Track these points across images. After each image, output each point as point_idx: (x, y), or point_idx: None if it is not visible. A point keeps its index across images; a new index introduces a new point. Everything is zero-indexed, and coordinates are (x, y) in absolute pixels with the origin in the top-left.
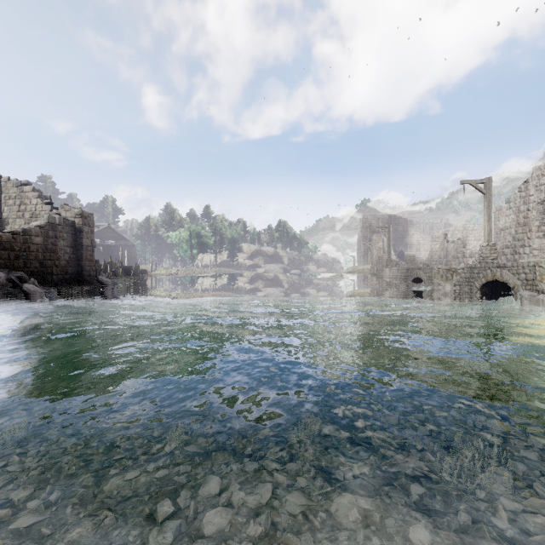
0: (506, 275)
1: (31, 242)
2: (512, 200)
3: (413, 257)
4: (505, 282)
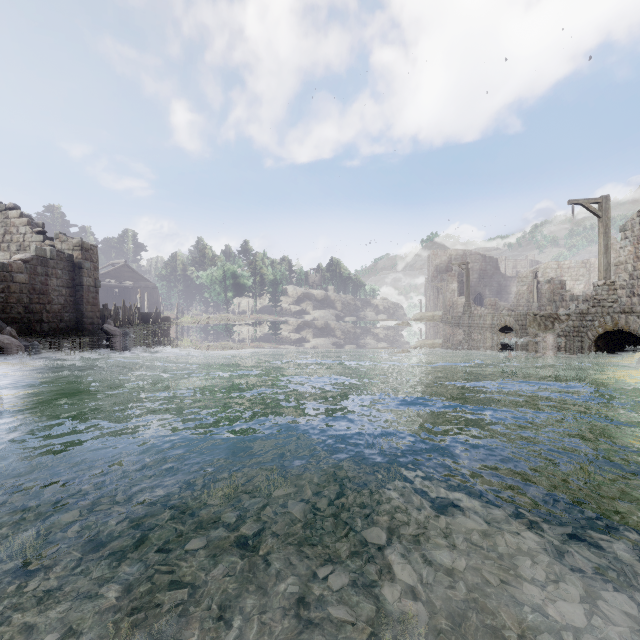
0: (634, 323)
1: (11, 280)
2: (628, 227)
3: (494, 301)
4: (632, 332)
